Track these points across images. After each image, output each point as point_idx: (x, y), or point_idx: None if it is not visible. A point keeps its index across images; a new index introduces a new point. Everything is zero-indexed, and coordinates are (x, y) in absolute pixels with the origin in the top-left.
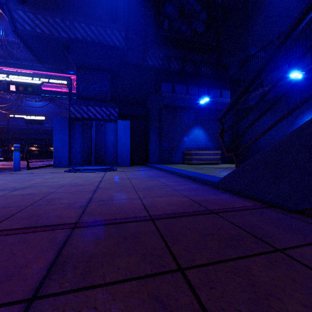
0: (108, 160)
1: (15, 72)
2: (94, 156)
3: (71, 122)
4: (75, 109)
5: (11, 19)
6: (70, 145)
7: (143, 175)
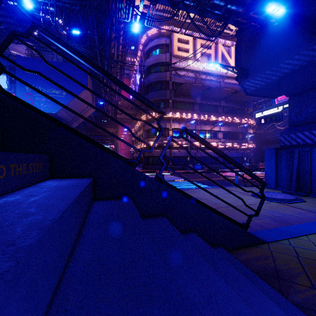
0: (315, 189)
1: (264, 109)
2: (296, 183)
3: (278, 151)
4: (284, 138)
5: (243, 89)
6: (277, 170)
7: (273, 214)
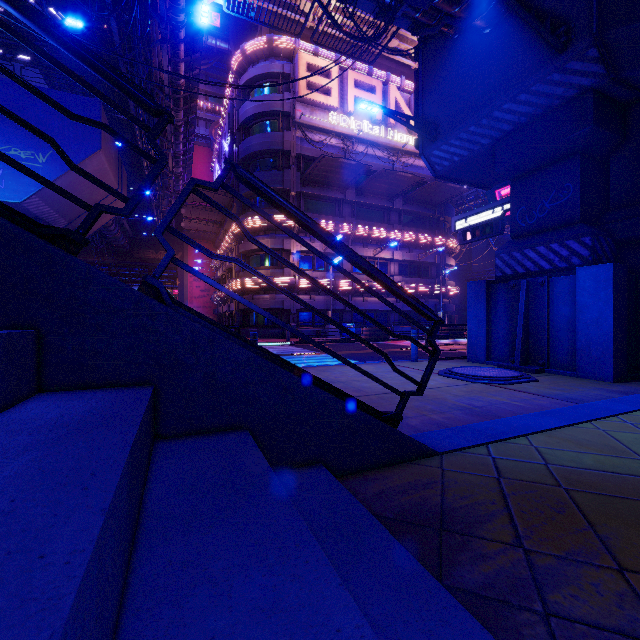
0: (557, 359)
1: (471, 212)
2: (522, 348)
3: (492, 286)
4: (502, 262)
5: (430, 166)
6: (490, 325)
7: (472, 403)
